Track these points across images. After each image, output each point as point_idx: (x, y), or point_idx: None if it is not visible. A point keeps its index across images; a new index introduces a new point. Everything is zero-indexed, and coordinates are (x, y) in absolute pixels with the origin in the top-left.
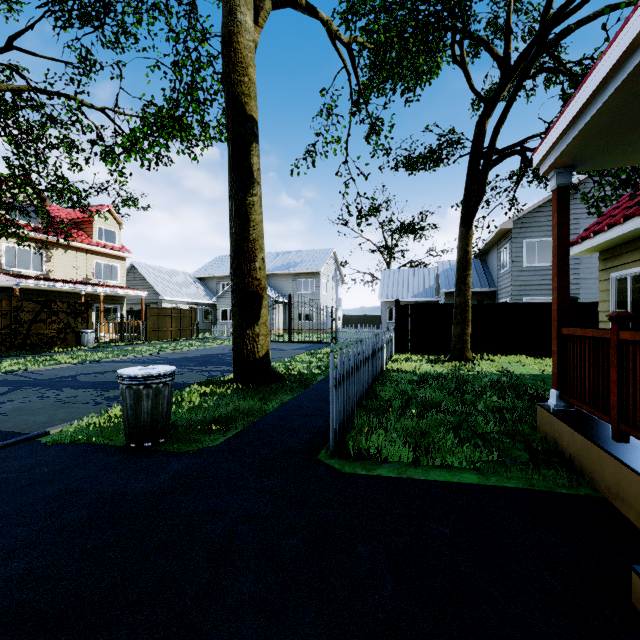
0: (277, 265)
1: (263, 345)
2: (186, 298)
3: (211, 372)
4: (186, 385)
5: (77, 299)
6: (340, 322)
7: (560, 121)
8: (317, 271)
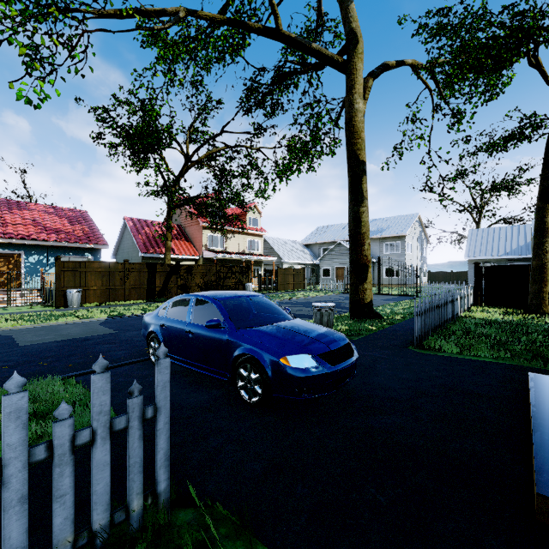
0: None
1: (369, 295)
2: (298, 260)
3: None
4: None
5: (239, 264)
6: (425, 278)
7: None
8: (402, 235)
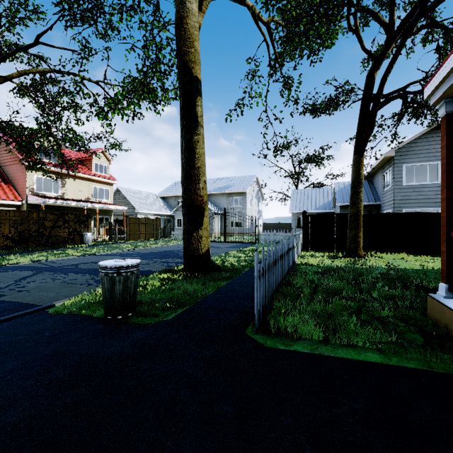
0: (216, 187)
1: (205, 244)
2: (153, 211)
3: (169, 263)
4: (151, 272)
5: (81, 212)
6: (261, 228)
7: (452, 56)
8: (244, 191)
